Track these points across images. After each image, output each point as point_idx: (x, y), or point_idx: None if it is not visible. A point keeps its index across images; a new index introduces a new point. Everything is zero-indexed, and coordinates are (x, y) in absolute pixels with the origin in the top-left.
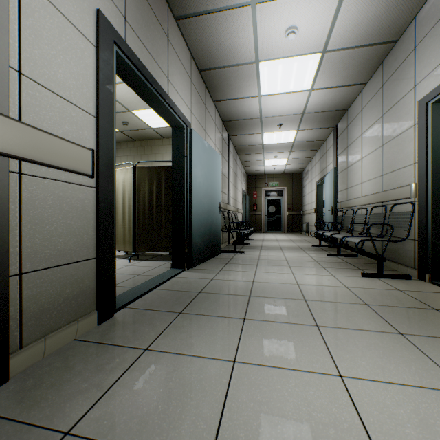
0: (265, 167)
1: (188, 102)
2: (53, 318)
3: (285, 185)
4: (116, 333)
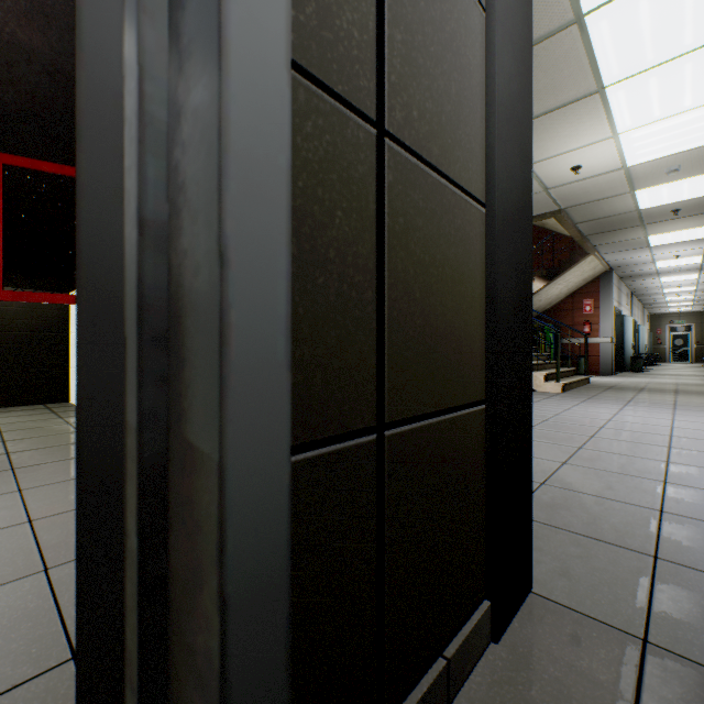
0: (669, 311)
1: (636, 315)
2: None
3: (692, 322)
4: None
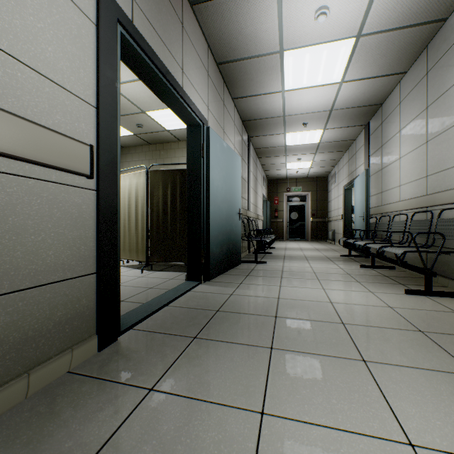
0: (287, 171)
1: (204, 97)
2: (40, 348)
3: (309, 190)
4: (117, 363)
